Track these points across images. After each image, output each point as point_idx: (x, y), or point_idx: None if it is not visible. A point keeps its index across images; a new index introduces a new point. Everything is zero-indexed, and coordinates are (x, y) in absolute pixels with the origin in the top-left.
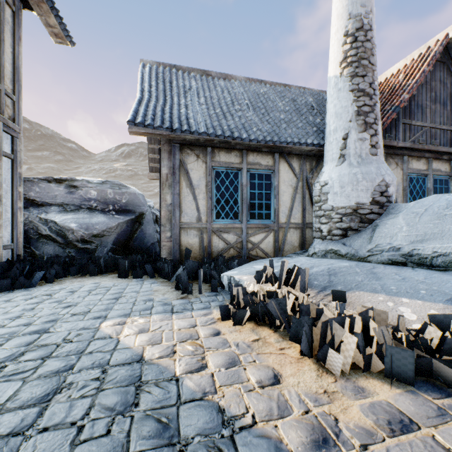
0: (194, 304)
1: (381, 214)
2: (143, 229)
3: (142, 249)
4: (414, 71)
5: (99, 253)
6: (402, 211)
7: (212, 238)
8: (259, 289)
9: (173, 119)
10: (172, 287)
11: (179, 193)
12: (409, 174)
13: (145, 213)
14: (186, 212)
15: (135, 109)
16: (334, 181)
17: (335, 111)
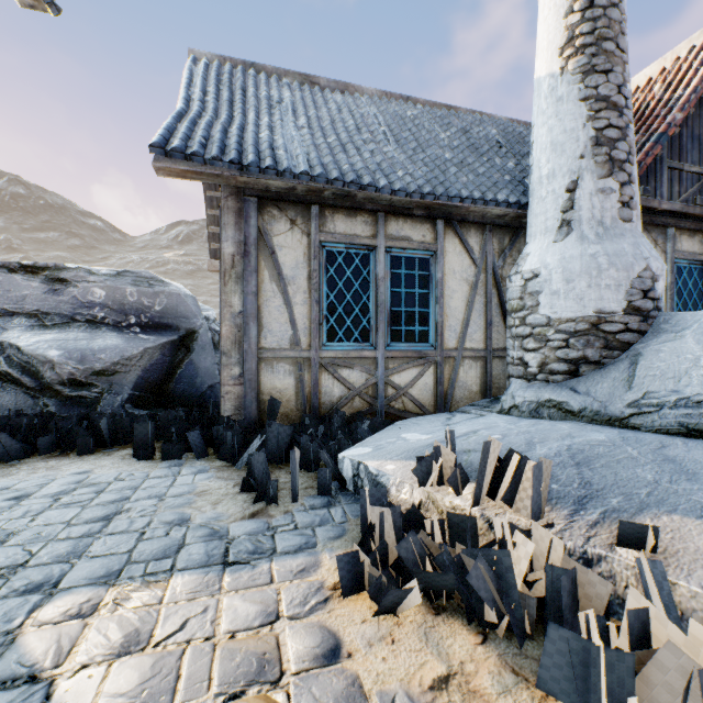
0: (279, 535)
1: (645, 332)
2: (193, 360)
3: (191, 397)
4: (684, 76)
5: (106, 407)
6: (691, 327)
7: (320, 377)
8: (425, 498)
9: (244, 148)
10: (238, 481)
11: (257, 292)
12: (676, 260)
13: (198, 331)
14: (271, 328)
15: (169, 125)
16: (552, 270)
17: (552, 140)
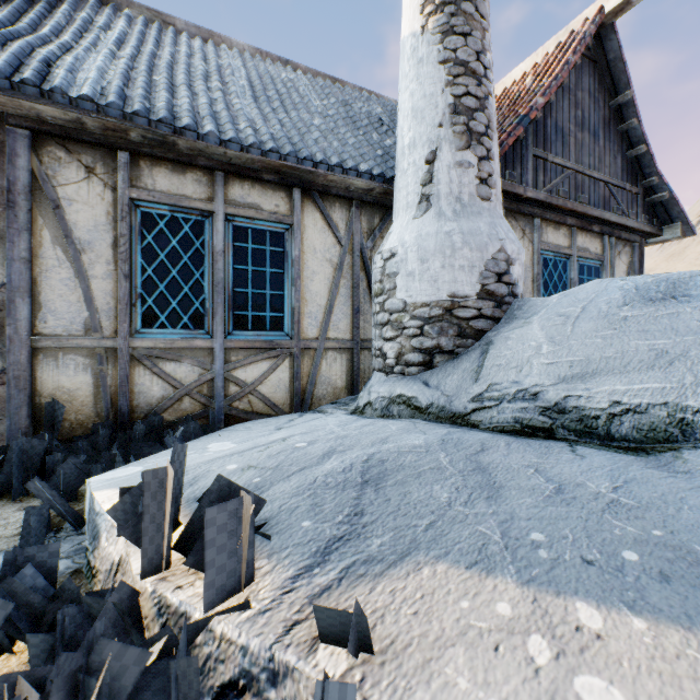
0: None
1: (499, 319)
2: None
3: None
4: (550, 67)
5: None
6: (539, 312)
7: (132, 373)
8: (125, 553)
9: None
10: None
11: (30, 259)
12: (542, 251)
13: None
14: (54, 307)
15: None
16: (408, 249)
17: (413, 106)
